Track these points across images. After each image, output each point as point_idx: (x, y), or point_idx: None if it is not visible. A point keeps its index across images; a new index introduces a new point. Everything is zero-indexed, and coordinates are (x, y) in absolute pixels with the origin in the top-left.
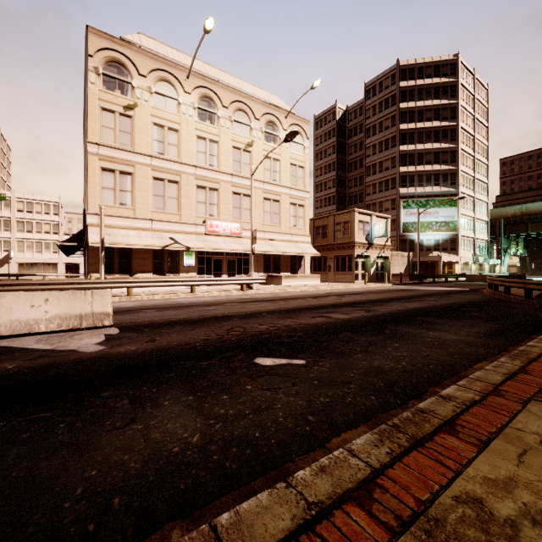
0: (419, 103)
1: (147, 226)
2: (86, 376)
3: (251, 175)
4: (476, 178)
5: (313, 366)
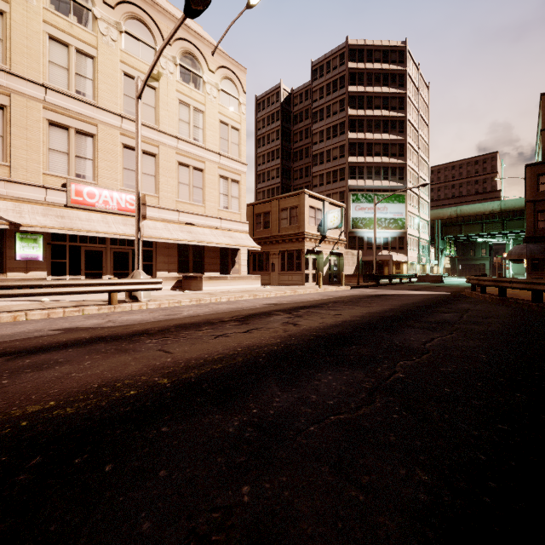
0: (368, 89)
1: None
2: None
3: (137, 98)
4: (420, 176)
5: None
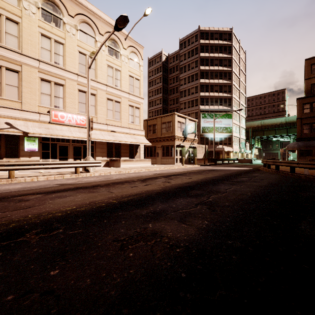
0: (211, 54)
1: None
2: None
3: (88, 68)
4: (240, 103)
5: None
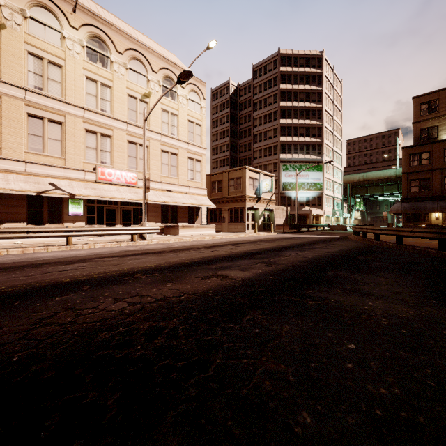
0: (295, 86)
1: (19, 169)
2: None
3: (144, 120)
4: (334, 150)
5: None
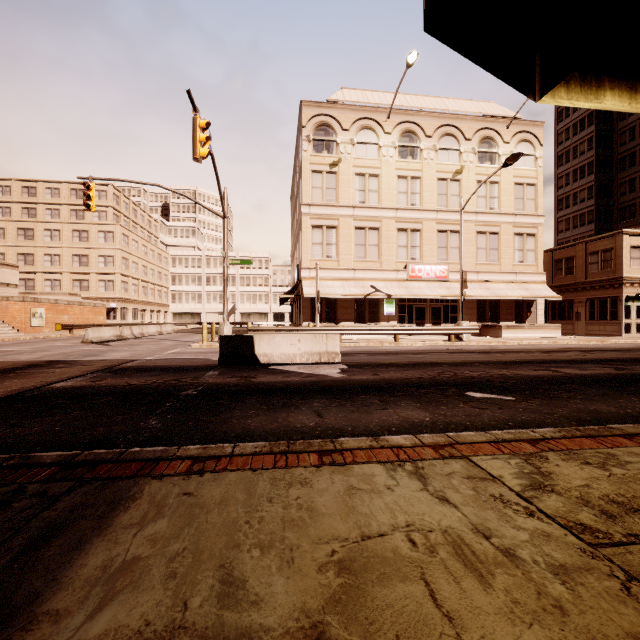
0: None
1: (350, 276)
2: (344, 388)
3: (461, 210)
4: None
5: (522, 401)
